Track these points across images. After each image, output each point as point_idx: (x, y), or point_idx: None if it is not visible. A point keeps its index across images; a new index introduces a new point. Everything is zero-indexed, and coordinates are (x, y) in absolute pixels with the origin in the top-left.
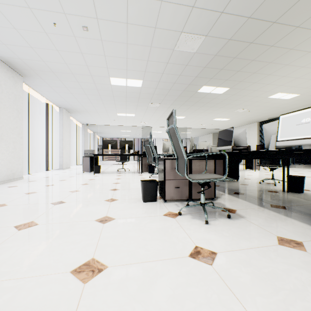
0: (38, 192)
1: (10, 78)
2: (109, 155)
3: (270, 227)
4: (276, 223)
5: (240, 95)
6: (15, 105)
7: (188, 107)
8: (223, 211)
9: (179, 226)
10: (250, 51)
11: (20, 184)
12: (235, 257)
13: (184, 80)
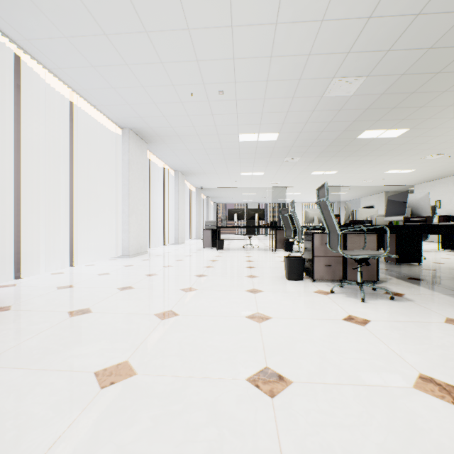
0: (174, 266)
1: (139, 148)
2: (235, 227)
3: (443, 310)
4: (453, 308)
5: (429, 136)
6: (142, 175)
7: (342, 158)
8: (386, 294)
9: (332, 301)
10: (438, 81)
11: (150, 258)
12: (389, 325)
13: (337, 126)
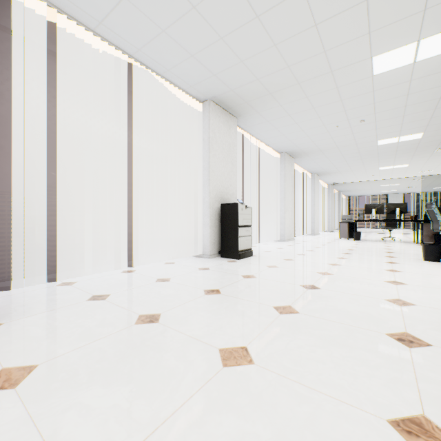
0: (322, 247)
1: (289, 164)
2: (373, 220)
3: None
4: None
5: None
6: (291, 183)
7: None
8: None
9: None
10: None
11: (300, 243)
12: None
13: None
